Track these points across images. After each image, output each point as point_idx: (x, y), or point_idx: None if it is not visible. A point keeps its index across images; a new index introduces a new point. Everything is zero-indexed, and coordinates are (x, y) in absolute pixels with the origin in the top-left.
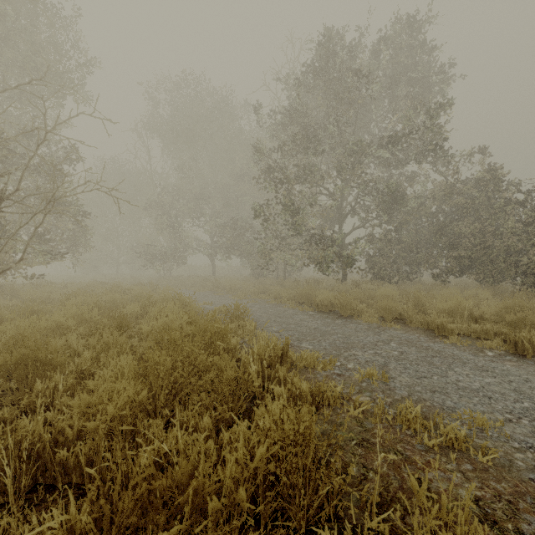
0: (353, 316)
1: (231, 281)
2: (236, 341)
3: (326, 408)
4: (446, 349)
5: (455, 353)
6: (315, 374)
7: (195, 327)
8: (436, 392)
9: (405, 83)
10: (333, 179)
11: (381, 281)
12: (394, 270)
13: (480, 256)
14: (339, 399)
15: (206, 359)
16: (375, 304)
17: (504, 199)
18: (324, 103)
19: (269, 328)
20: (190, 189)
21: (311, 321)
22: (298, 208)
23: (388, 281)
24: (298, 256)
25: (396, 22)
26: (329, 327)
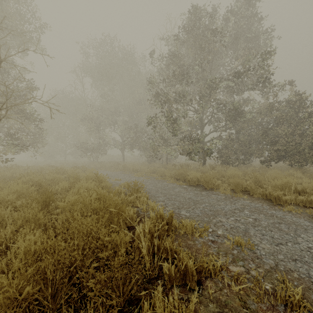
0: (213, 189)
1: (133, 165)
2: (133, 211)
3: (208, 281)
4: (286, 216)
5: (294, 219)
6: (194, 241)
7: (97, 205)
8: (297, 261)
9: (243, 40)
10: (197, 101)
11: (227, 165)
12: (235, 158)
13: (291, 149)
14: (219, 271)
15: (105, 232)
16: (227, 181)
17: (308, 113)
18: (192, 51)
19: (157, 198)
20: (108, 108)
21: (185, 192)
22: (175, 118)
23: (231, 165)
24: (175, 149)
25: (238, 1)
26: (198, 197)
